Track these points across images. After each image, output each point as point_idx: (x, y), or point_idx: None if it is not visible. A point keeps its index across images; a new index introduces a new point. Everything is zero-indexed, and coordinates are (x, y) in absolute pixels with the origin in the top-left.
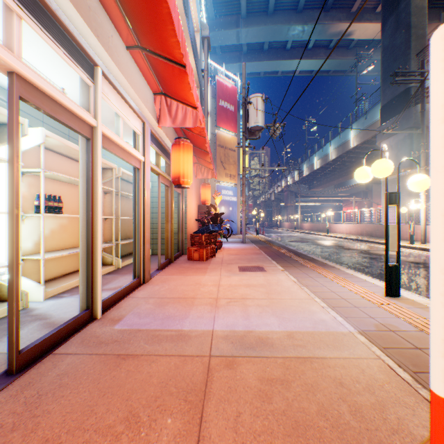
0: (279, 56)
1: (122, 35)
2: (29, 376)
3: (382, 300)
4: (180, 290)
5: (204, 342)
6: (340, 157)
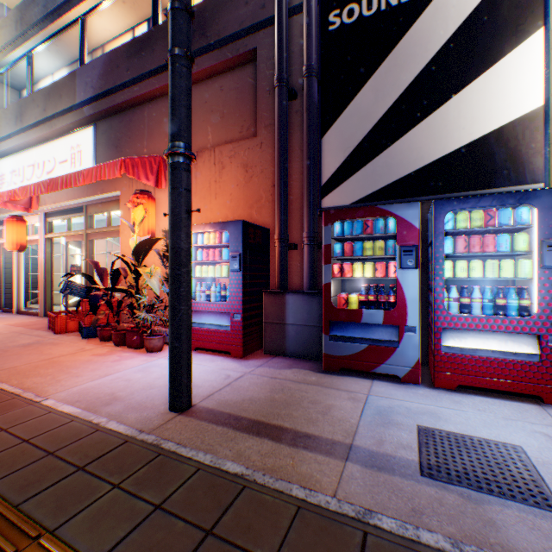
0: None
1: None
2: None
3: None
4: (1, 319)
5: None
6: None
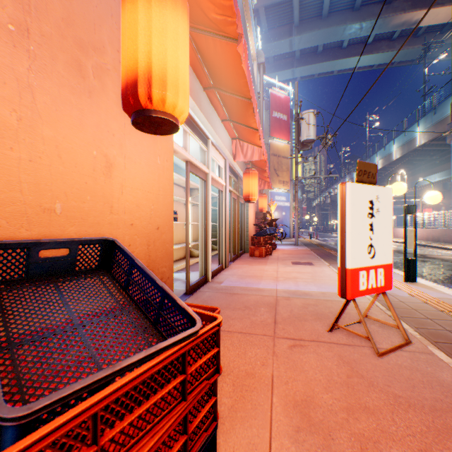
0: (335, 56)
1: (220, 116)
2: (195, 295)
3: (399, 283)
4: (250, 272)
5: (272, 292)
6: (406, 155)
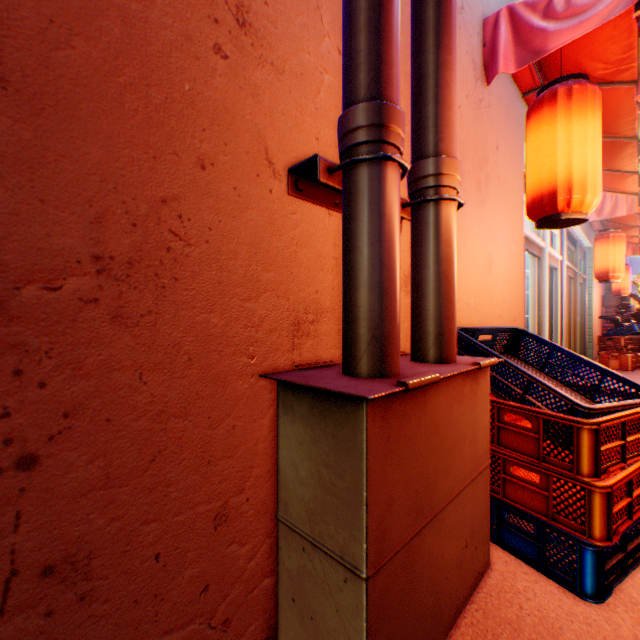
0: None
1: None
2: None
3: None
4: None
5: None
6: None
